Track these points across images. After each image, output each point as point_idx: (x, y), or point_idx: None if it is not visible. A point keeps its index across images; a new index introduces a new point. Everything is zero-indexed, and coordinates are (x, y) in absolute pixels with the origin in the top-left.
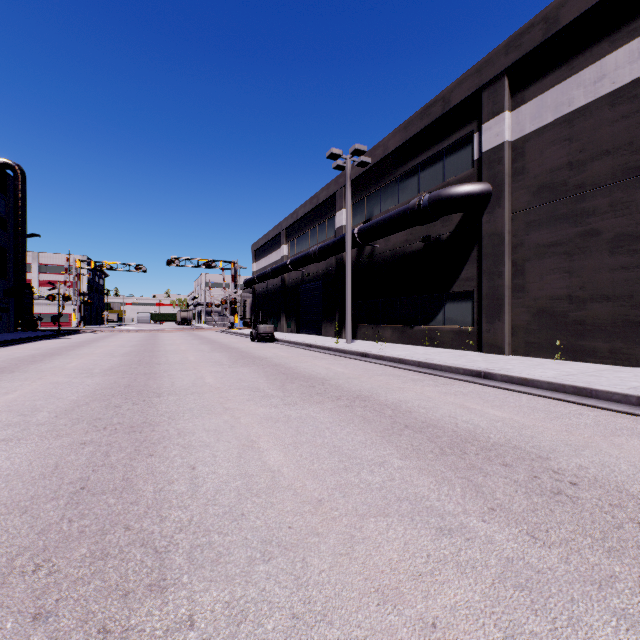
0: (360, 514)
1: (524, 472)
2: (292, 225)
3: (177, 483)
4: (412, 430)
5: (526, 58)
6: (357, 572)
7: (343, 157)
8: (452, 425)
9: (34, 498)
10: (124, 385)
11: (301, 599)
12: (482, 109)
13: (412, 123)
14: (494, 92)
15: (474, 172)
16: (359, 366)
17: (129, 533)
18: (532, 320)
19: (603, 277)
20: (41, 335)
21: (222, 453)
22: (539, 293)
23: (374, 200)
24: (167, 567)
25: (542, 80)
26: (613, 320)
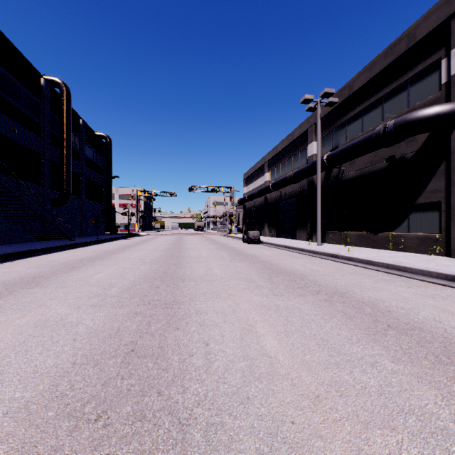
0: (362, 421)
1: None
2: (272, 158)
3: (195, 356)
4: (396, 331)
5: None
6: None
7: (314, 100)
8: (440, 330)
9: (103, 354)
10: (162, 271)
11: None
12: (451, 36)
13: (376, 63)
14: None
15: (441, 94)
16: (330, 265)
17: (160, 398)
18: None
19: None
20: (119, 237)
21: (228, 333)
22: None
23: (340, 132)
24: (188, 442)
25: None
26: None
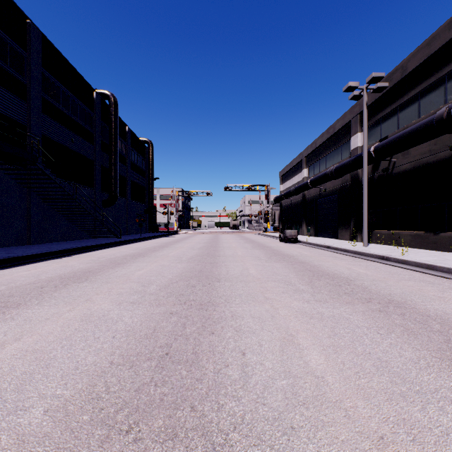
0: None
1: None
2: (311, 153)
3: (231, 367)
4: None
5: None
6: None
7: (359, 88)
8: None
9: (138, 355)
10: (198, 270)
11: None
12: None
13: (437, 37)
14: None
15: None
16: (381, 268)
17: (193, 414)
18: None
19: None
20: (159, 235)
21: (266, 343)
22: None
23: (390, 119)
24: None
25: None
26: None
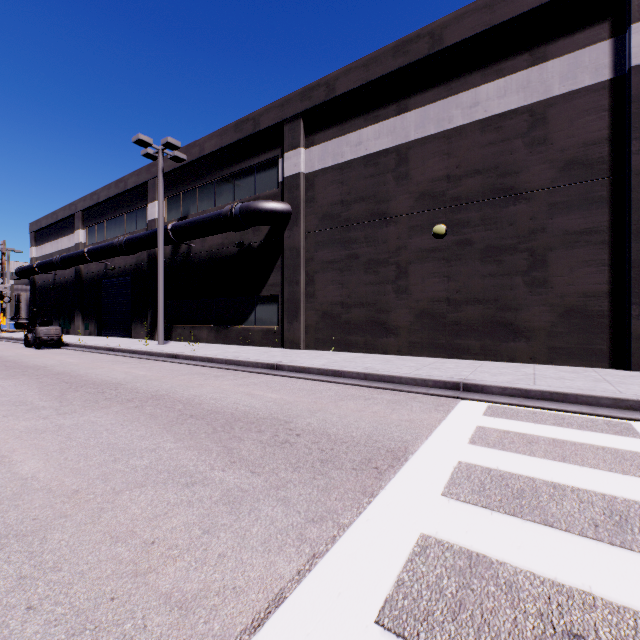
0: (117, 491)
1: (270, 434)
2: (92, 208)
3: None
4: (196, 418)
5: (315, 109)
6: (98, 531)
7: (154, 146)
8: (233, 409)
9: None
10: None
11: (33, 565)
12: (285, 140)
13: (227, 132)
14: (293, 128)
15: (279, 192)
16: (166, 368)
17: None
18: (319, 321)
19: (361, 289)
20: None
21: None
22: (324, 299)
23: (191, 198)
24: None
25: (326, 131)
26: (366, 321)
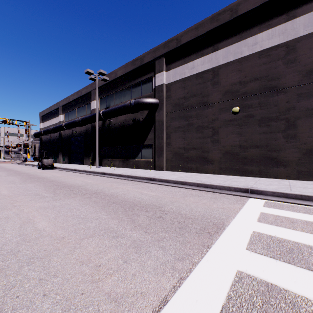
0: (81, 238)
1: (152, 213)
2: (66, 104)
3: None
4: (115, 204)
5: (171, 52)
6: (74, 258)
7: (94, 74)
8: (133, 200)
9: None
10: None
11: (45, 273)
12: (155, 68)
13: (128, 66)
14: (160, 62)
15: (153, 93)
16: (100, 179)
17: None
18: (173, 156)
19: (194, 141)
20: None
21: (9, 227)
22: (175, 146)
23: (111, 98)
24: None
25: (176, 62)
26: (197, 156)
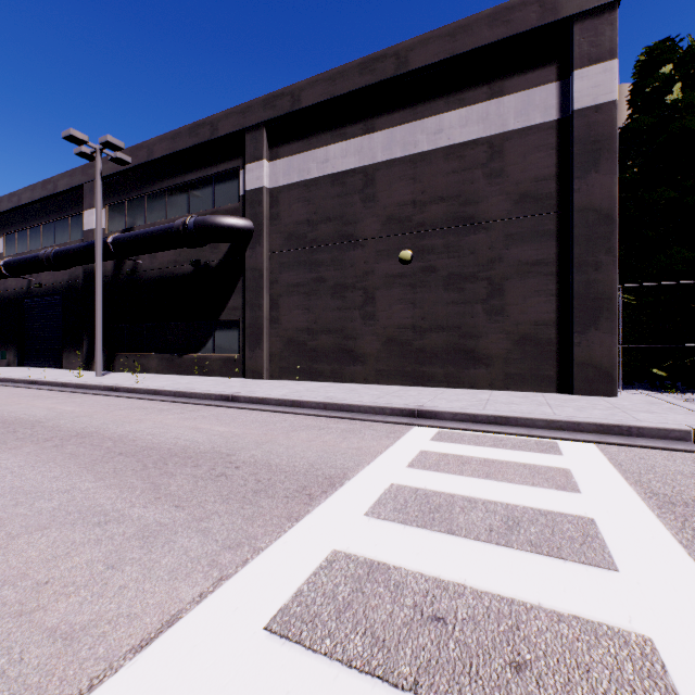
0: (13, 536)
1: (207, 468)
2: (10, 211)
3: None
4: (125, 456)
5: (280, 120)
6: None
7: (90, 145)
8: (171, 445)
9: None
10: None
11: None
12: (246, 150)
13: (181, 136)
14: (256, 138)
15: (240, 207)
16: (101, 402)
17: None
18: (284, 348)
19: (328, 315)
20: None
21: None
22: (289, 325)
23: (138, 207)
24: None
25: (291, 144)
26: (333, 348)
